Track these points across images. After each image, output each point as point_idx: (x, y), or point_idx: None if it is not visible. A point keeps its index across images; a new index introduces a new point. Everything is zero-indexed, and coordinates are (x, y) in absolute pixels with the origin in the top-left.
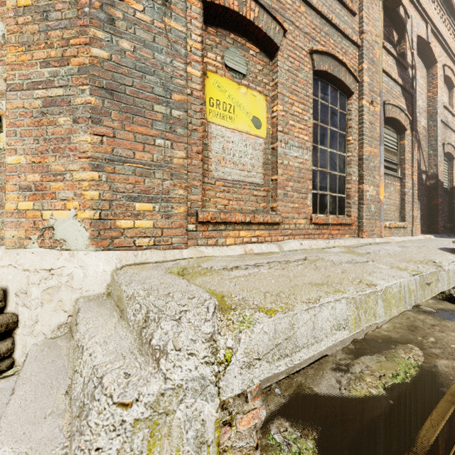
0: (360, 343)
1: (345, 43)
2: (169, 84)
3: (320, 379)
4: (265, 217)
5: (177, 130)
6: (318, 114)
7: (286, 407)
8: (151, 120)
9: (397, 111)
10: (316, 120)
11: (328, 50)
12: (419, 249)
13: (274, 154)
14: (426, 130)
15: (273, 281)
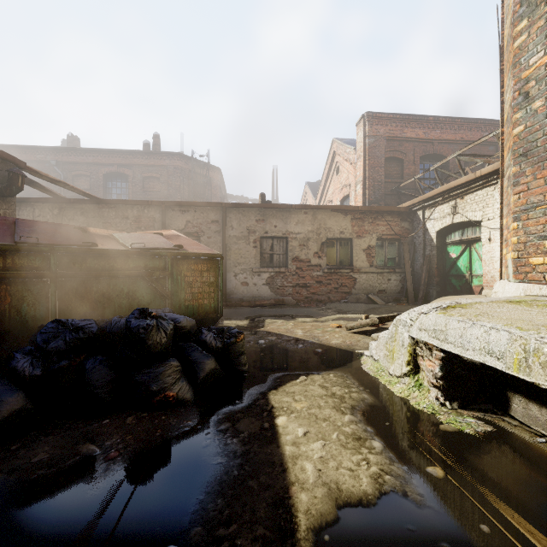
0: None
1: None
2: None
3: None
4: None
5: None
6: None
7: (514, 437)
8: None
9: None
10: None
11: None
12: None
13: None
14: None
15: (542, 318)
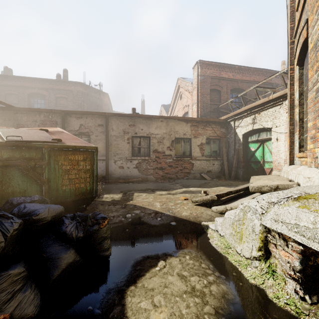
0: None
1: None
2: None
3: None
4: None
5: None
6: None
7: None
8: None
9: None
10: None
11: None
12: None
13: None
14: None
15: None
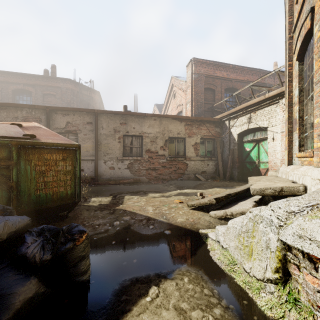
0: None
1: None
2: None
3: None
4: None
5: None
6: None
7: None
8: None
9: None
10: None
11: None
12: None
13: None
14: None
15: None
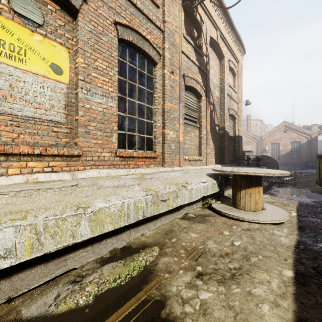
0: (116, 251)
1: (151, 26)
2: None
3: (41, 297)
4: (61, 150)
5: None
6: (126, 73)
7: None
8: None
9: (194, 83)
10: (124, 77)
11: (131, 25)
12: (193, 174)
13: (76, 98)
14: (219, 99)
15: None
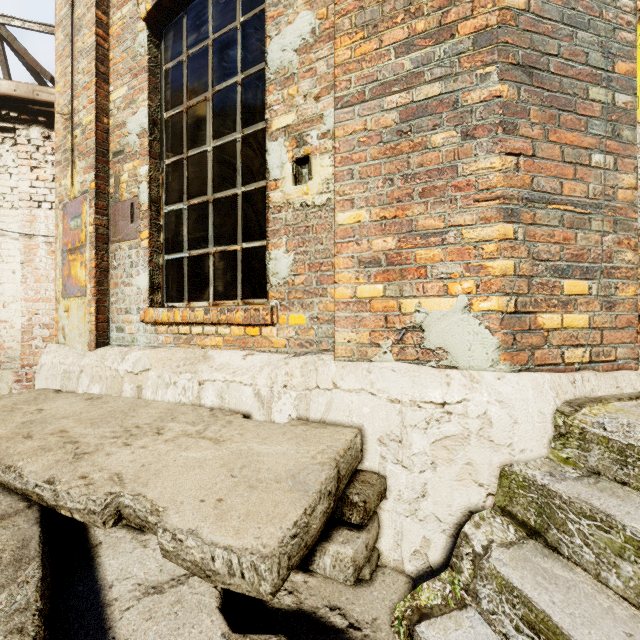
0: None
1: None
2: (610, 43)
3: None
4: None
5: (622, 133)
6: None
7: None
8: (585, 118)
9: None
10: None
11: None
12: None
13: None
14: None
15: None
